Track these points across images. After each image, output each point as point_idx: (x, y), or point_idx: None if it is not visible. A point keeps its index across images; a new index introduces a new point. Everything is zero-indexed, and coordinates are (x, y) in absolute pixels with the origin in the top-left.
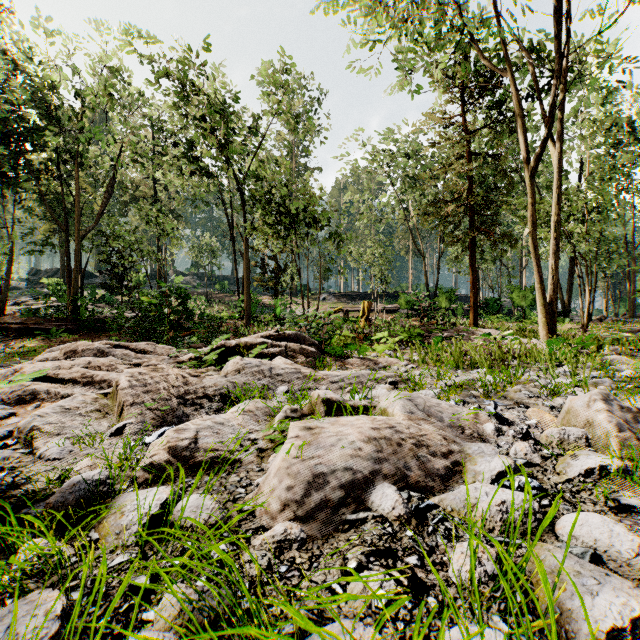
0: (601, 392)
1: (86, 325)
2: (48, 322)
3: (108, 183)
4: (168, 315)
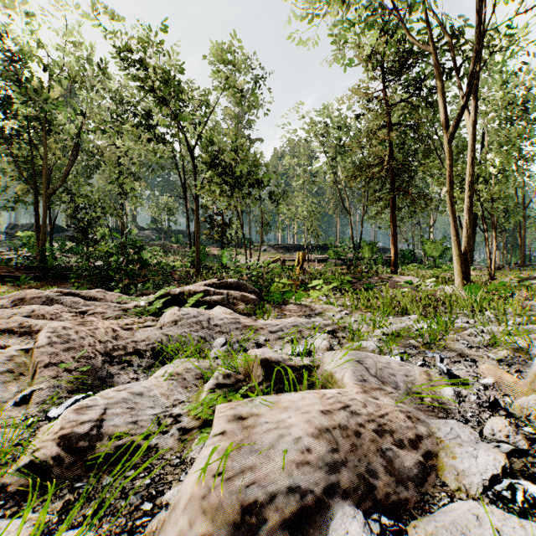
0: None
1: (53, 273)
2: (19, 270)
3: (73, 147)
4: (123, 264)
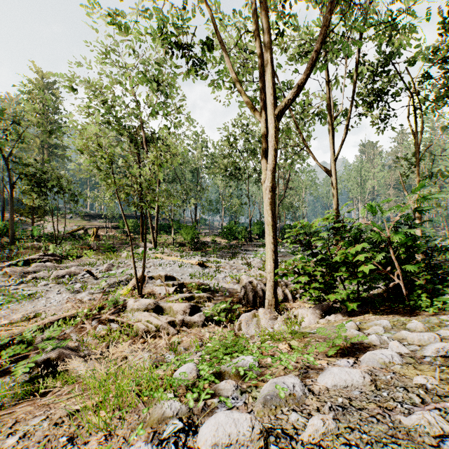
0: (110, 263)
1: None
2: None
3: None
4: None
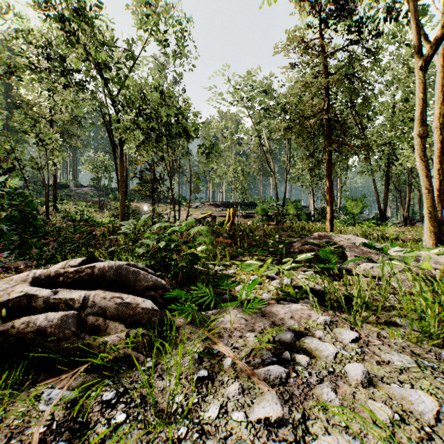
0: None
1: None
2: None
3: None
4: None
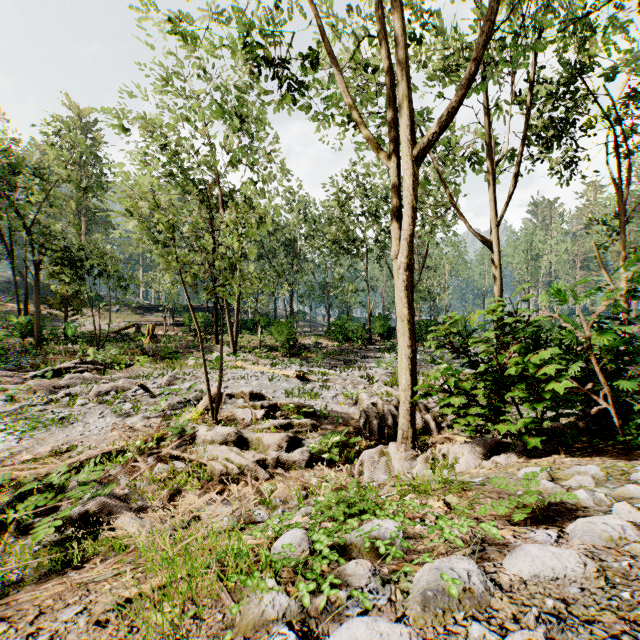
0: (172, 375)
1: None
2: None
3: None
4: None
